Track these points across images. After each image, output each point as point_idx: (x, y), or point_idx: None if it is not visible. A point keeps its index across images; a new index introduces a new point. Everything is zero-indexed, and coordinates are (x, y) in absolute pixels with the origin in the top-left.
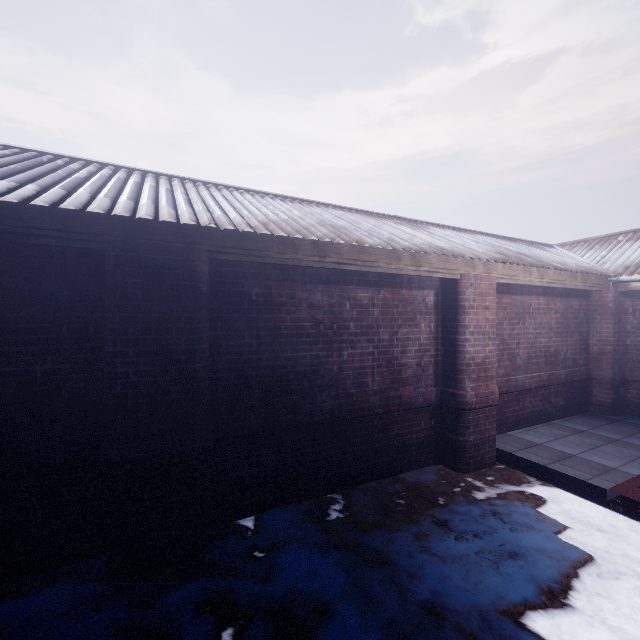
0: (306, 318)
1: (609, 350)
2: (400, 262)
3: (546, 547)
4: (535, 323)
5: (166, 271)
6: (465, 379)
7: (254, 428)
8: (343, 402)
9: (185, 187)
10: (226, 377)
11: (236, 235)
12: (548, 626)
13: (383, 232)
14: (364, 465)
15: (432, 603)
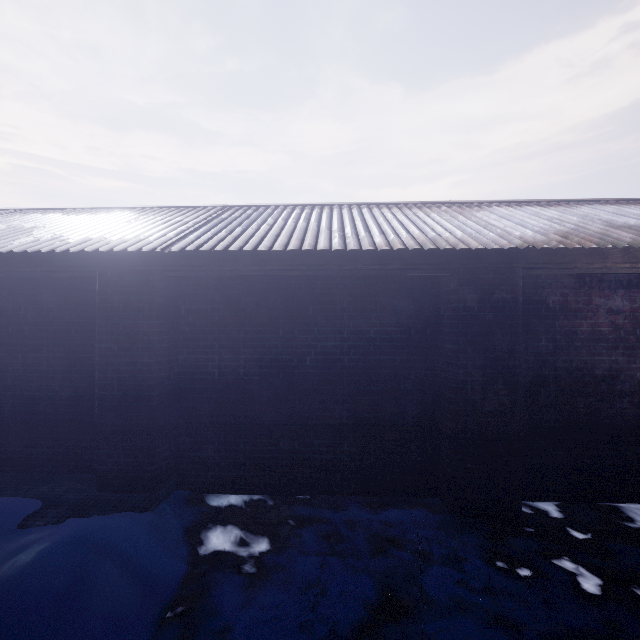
0: (604, 323)
1: None
2: None
3: None
4: None
5: (493, 287)
6: None
7: (551, 423)
8: None
9: (454, 211)
10: (525, 374)
11: (546, 252)
12: None
13: None
14: None
15: None
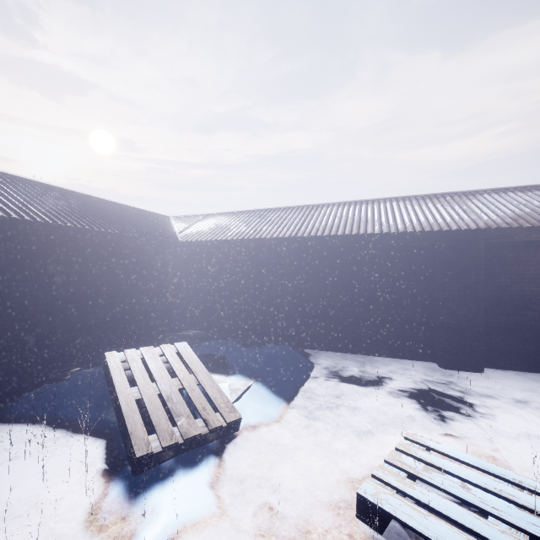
0: None
1: None
2: None
3: None
4: None
5: (465, 250)
6: None
7: (508, 325)
8: None
9: (454, 200)
10: (490, 297)
11: (499, 230)
12: None
13: None
14: None
15: None
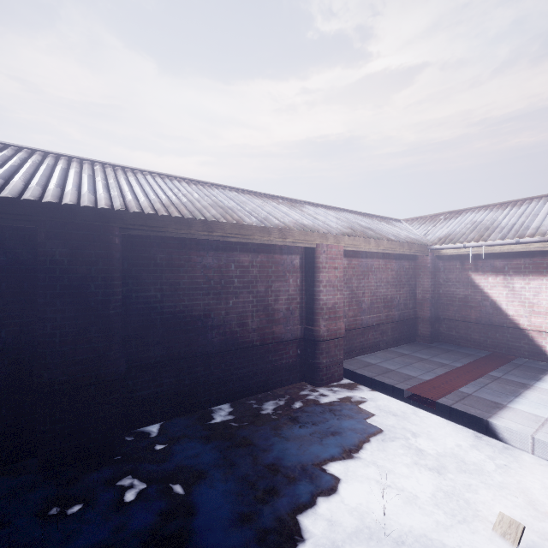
0: (200, 276)
1: (428, 297)
2: (271, 235)
3: (356, 427)
4: (376, 278)
5: (86, 243)
6: (320, 319)
7: (158, 358)
8: (229, 337)
9: (105, 172)
10: (136, 320)
11: (142, 216)
12: (343, 469)
13: (263, 212)
14: (246, 383)
15: (273, 464)
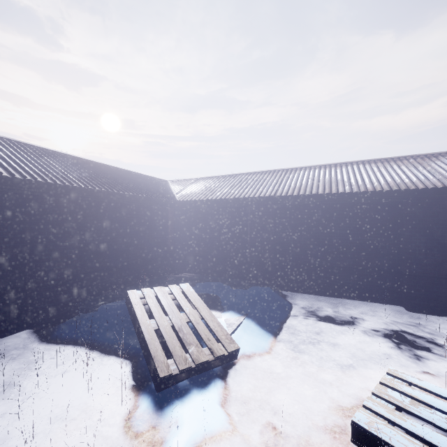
0: None
1: None
2: None
3: None
4: None
5: (431, 206)
6: None
7: None
8: None
9: (417, 162)
10: None
11: None
12: None
13: None
14: None
15: None
